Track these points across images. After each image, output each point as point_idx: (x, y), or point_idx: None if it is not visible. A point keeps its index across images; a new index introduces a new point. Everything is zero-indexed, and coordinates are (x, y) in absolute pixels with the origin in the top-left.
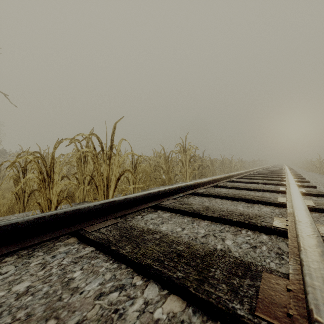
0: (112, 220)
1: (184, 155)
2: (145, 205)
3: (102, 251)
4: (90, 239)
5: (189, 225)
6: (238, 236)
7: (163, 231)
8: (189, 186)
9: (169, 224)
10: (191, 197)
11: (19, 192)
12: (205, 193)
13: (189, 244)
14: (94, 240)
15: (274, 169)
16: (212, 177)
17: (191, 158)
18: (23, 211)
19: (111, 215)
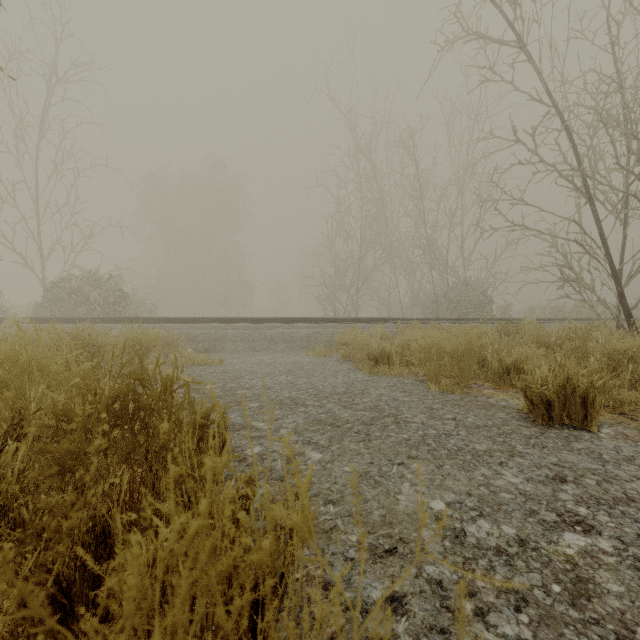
0: None
1: None
2: None
3: None
4: None
5: None
6: None
7: None
8: None
9: None
10: None
11: None
12: None
13: None
14: None
15: None
16: None
17: None
18: None
19: None
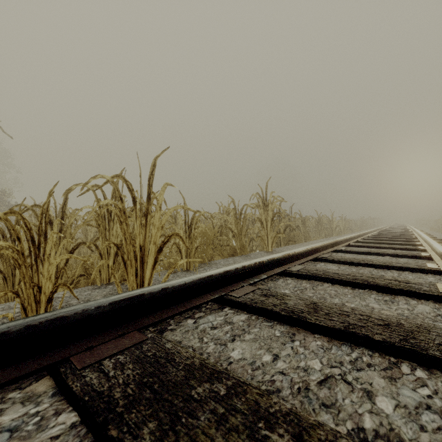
0: (133, 335)
1: (264, 211)
2: (201, 298)
3: (90, 430)
4: (73, 392)
5: (285, 345)
6: (399, 383)
7: (233, 362)
8: (276, 260)
9: (246, 341)
10: (280, 280)
11: (6, 269)
12: (303, 272)
13: (297, 422)
14: (78, 398)
15: (396, 232)
16: (310, 246)
17: (275, 215)
18: (13, 298)
19: (134, 323)
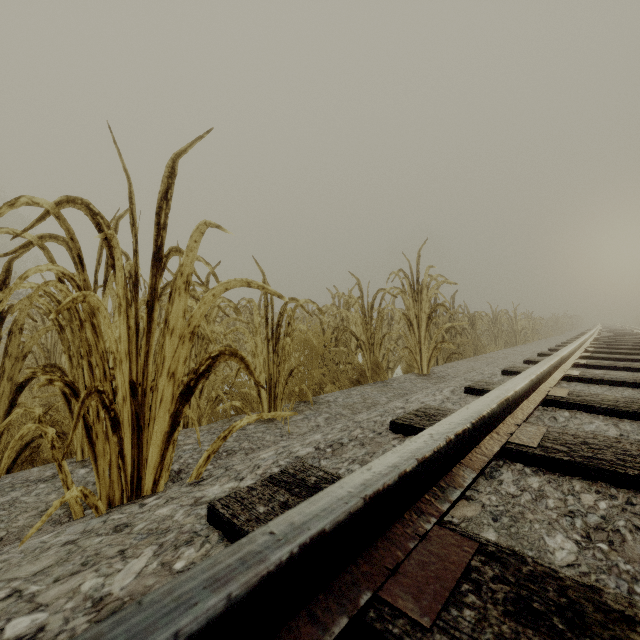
0: None
1: (414, 302)
2: None
3: None
4: None
5: None
6: None
7: None
8: (487, 420)
9: None
10: (502, 476)
11: None
12: (560, 452)
13: None
14: None
15: (626, 338)
16: (531, 372)
17: (435, 308)
18: None
19: None
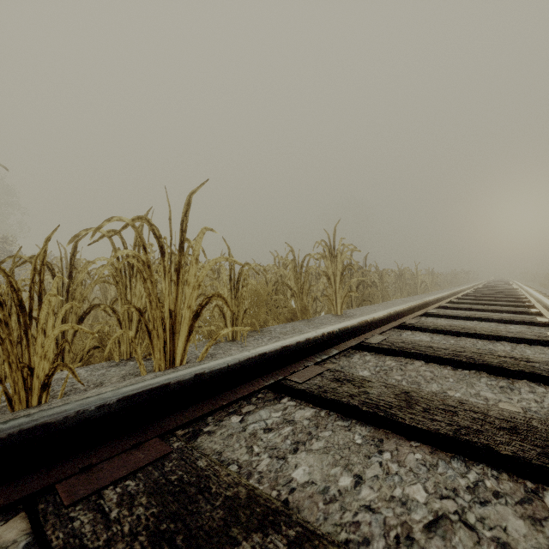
0: (152, 444)
1: (332, 263)
2: (250, 385)
3: None
4: (51, 548)
5: (370, 459)
6: (548, 529)
7: (296, 488)
8: (350, 329)
9: (314, 453)
10: (355, 356)
11: None
12: (386, 345)
13: None
14: None
15: (498, 289)
16: (393, 309)
17: (346, 268)
18: (4, 379)
19: (154, 426)
